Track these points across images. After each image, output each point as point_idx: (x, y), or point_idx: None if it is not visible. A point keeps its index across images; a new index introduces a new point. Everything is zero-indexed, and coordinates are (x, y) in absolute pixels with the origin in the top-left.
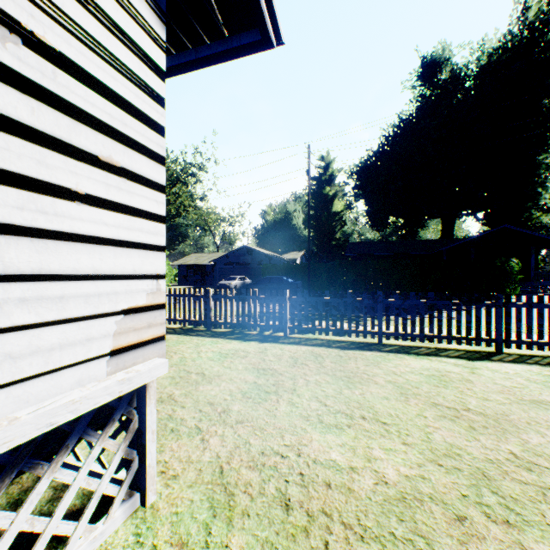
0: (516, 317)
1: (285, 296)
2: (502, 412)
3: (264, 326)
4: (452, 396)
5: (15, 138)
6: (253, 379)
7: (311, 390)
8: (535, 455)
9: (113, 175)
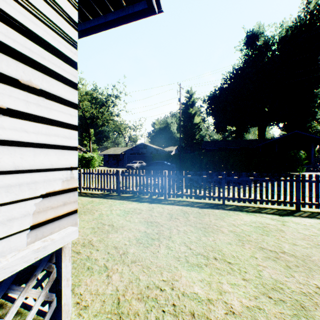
0: (308, 188)
1: (165, 175)
2: (306, 254)
3: (152, 192)
4: (272, 242)
5: None
6: (144, 229)
7: (181, 237)
8: None
9: (32, 95)
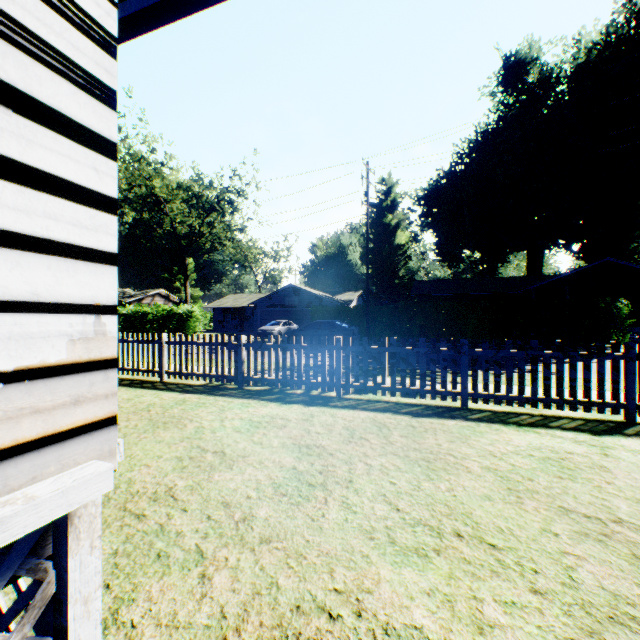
0: None
1: (338, 345)
2: None
3: (310, 383)
4: (587, 495)
5: None
6: (292, 462)
7: (375, 482)
8: None
9: None
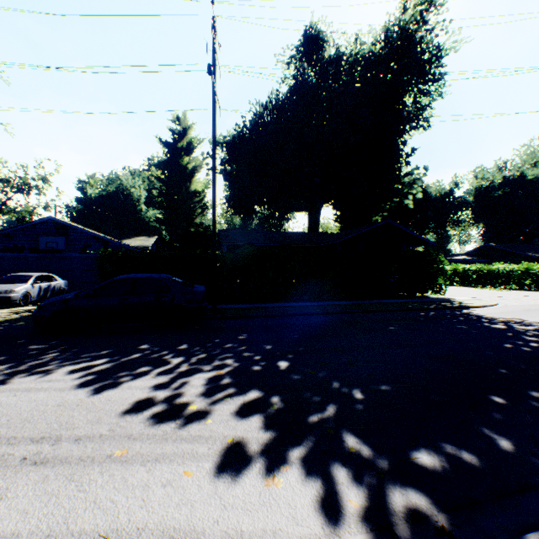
0: None
1: None
2: None
3: None
4: None
5: None
6: None
7: None
8: None
9: None
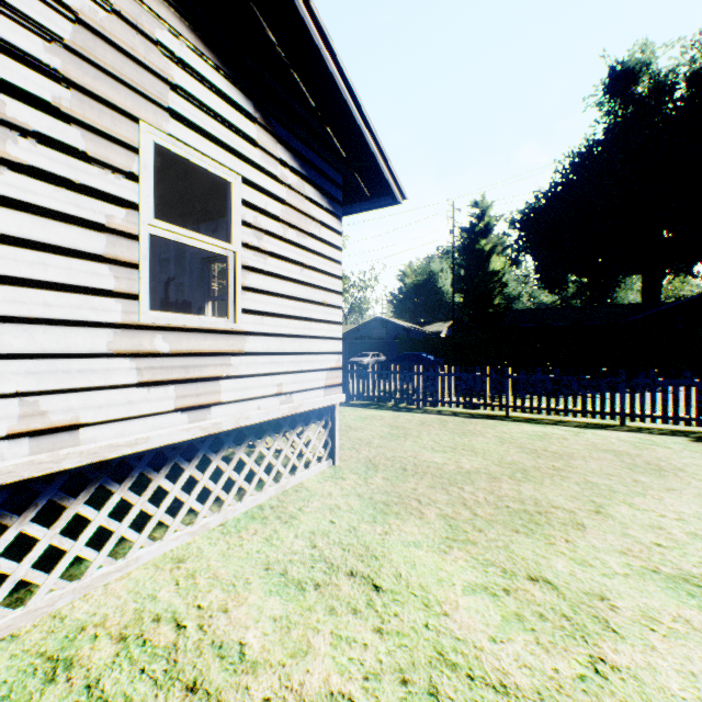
0: (639, 392)
1: (418, 371)
2: (570, 452)
3: (398, 398)
4: (540, 445)
5: (303, 304)
6: (388, 430)
7: (431, 437)
8: (568, 467)
9: (325, 308)
